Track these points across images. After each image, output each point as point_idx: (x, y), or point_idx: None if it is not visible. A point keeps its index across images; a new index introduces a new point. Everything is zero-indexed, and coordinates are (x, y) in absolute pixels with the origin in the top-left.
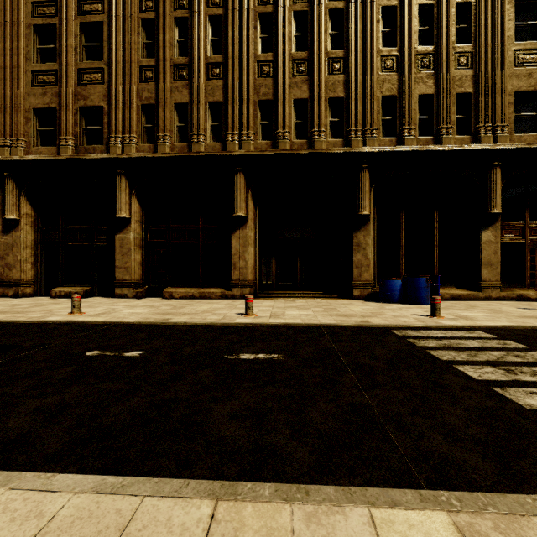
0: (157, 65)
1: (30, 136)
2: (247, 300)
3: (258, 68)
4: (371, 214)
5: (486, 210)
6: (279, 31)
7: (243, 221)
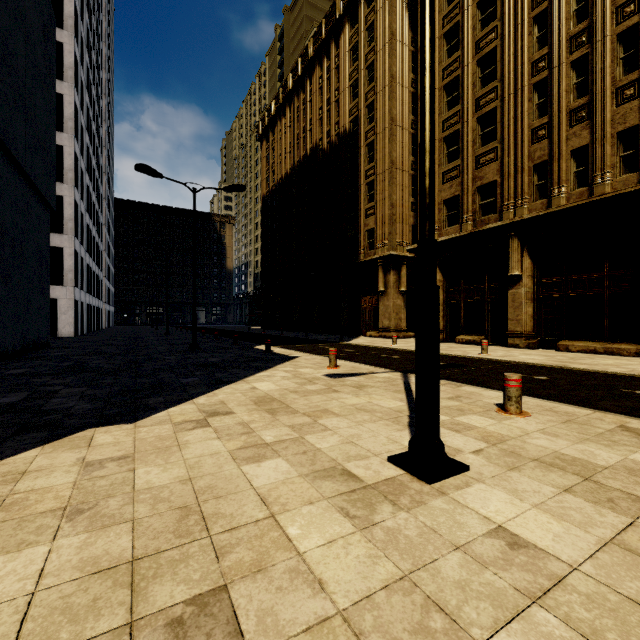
0: (550, 120)
1: (441, 222)
2: None
3: None
4: None
5: None
6: None
7: None
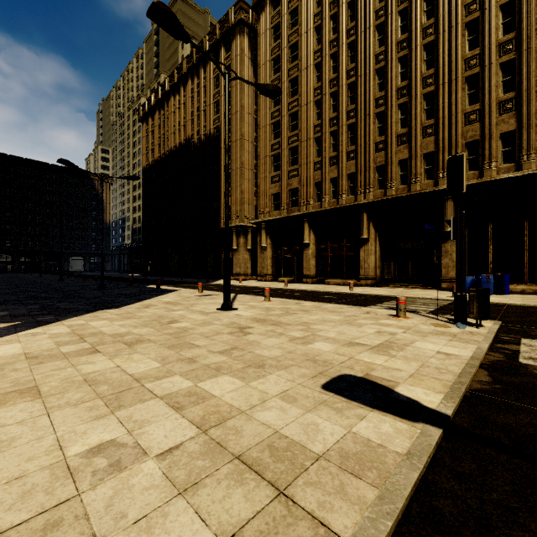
0: (322, 160)
1: (270, 207)
2: (350, 284)
3: (376, 147)
4: None
5: None
6: (388, 121)
7: (366, 240)
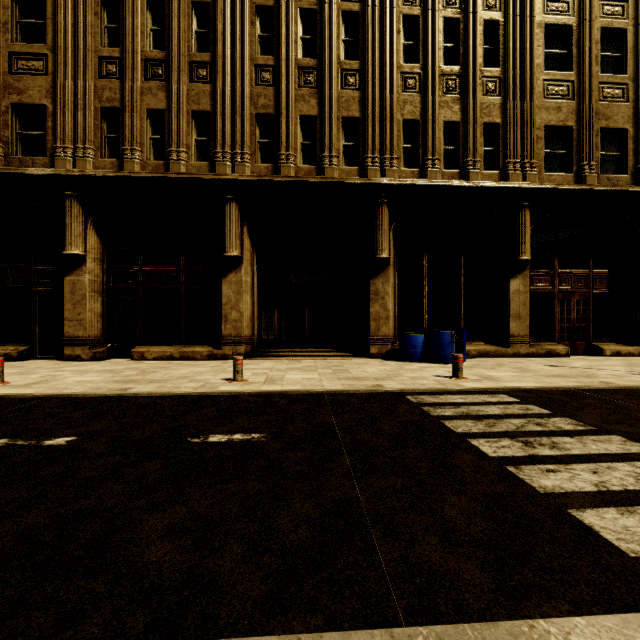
0: (123, 57)
1: None
2: (236, 362)
3: (256, 73)
4: (390, 257)
5: (514, 256)
6: (282, 30)
7: (237, 262)
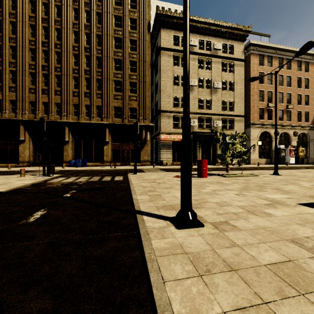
0: None
1: None
2: (8, 165)
3: (30, 90)
4: (70, 140)
5: (104, 140)
6: (37, 79)
7: (23, 141)
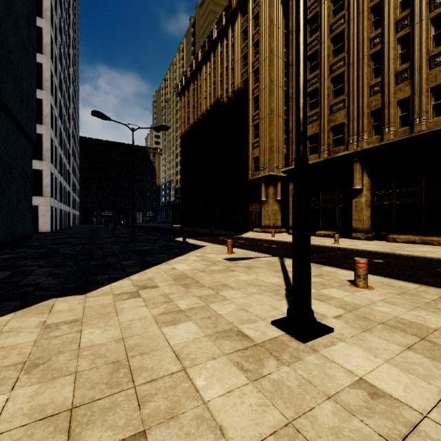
0: (382, 79)
1: None
2: None
3: None
4: None
5: None
6: None
7: None
